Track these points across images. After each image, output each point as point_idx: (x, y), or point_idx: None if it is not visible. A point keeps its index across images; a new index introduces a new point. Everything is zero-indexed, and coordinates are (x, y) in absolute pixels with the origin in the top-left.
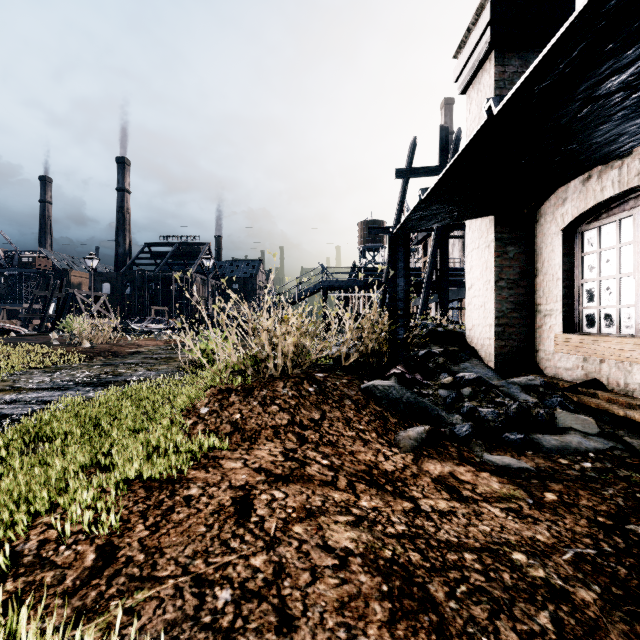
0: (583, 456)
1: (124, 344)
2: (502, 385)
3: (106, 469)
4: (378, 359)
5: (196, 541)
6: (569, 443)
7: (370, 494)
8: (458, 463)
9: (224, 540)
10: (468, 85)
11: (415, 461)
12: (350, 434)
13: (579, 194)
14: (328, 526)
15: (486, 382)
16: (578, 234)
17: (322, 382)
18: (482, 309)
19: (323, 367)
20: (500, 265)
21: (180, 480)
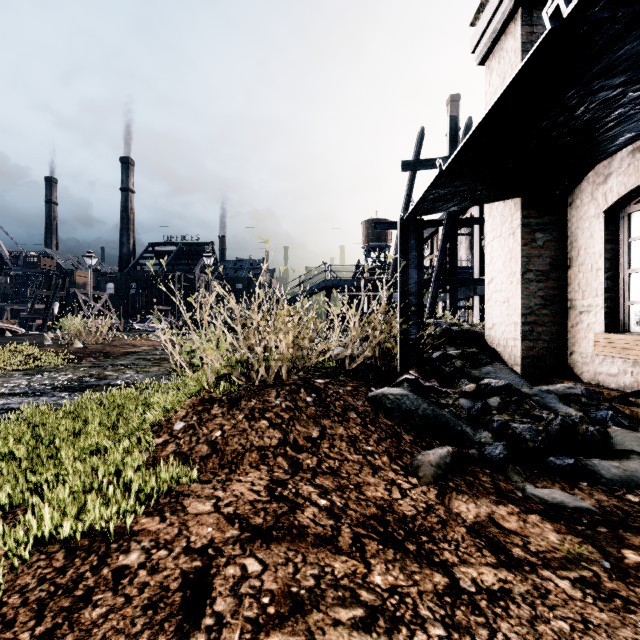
0: None
1: (118, 344)
2: (535, 394)
3: (15, 521)
4: (387, 362)
5: None
6: (635, 472)
7: (385, 560)
8: (496, 500)
9: None
10: (488, 54)
11: (440, 498)
12: (356, 458)
13: (628, 167)
14: (323, 634)
15: (517, 391)
16: (623, 216)
17: (322, 390)
18: (505, 305)
19: (324, 371)
20: (527, 254)
21: (121, 535)
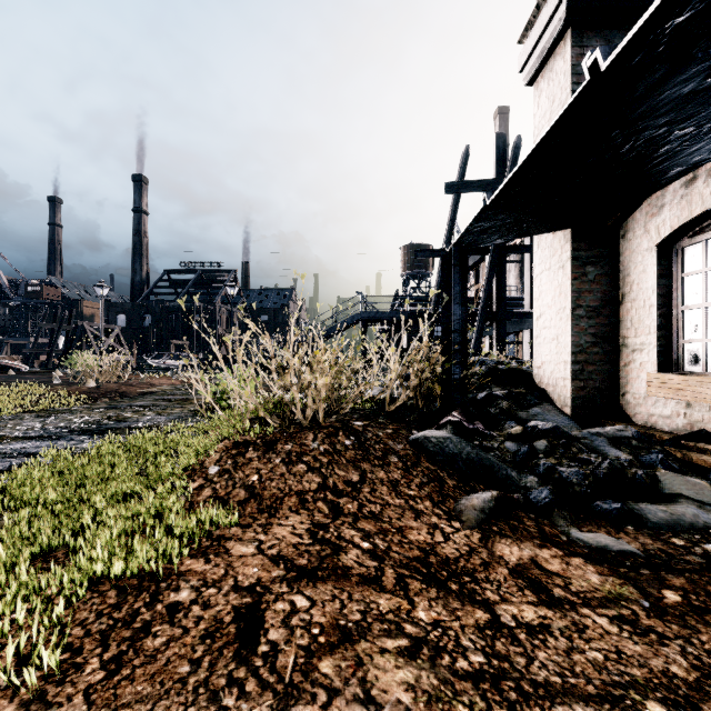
0: (703, 534)
1: (135, 383)
2: (584, 437)
3: (66, 561)
4: (429, 403)
5: (171, 693)
6: (682, 516)
7: (428, 597)
8: (540, 544)
9: (214, 691)
10: (536, 74)
11: (484, 542)
12: (397, 502)
13: (681, 200)
14: (371, 659)
15: (565, 433)
16: (677, 250)
17: (361, 433)
18: (554, 343)
19: (362, 413)
20: (578, 289)
21: (168, 575)
